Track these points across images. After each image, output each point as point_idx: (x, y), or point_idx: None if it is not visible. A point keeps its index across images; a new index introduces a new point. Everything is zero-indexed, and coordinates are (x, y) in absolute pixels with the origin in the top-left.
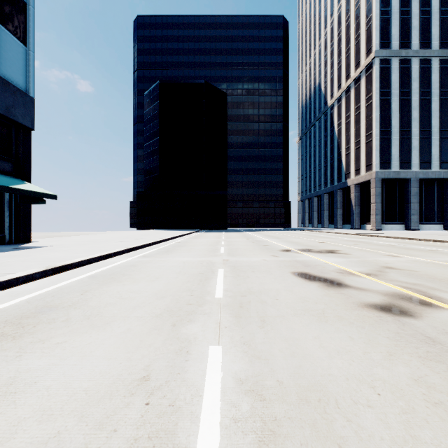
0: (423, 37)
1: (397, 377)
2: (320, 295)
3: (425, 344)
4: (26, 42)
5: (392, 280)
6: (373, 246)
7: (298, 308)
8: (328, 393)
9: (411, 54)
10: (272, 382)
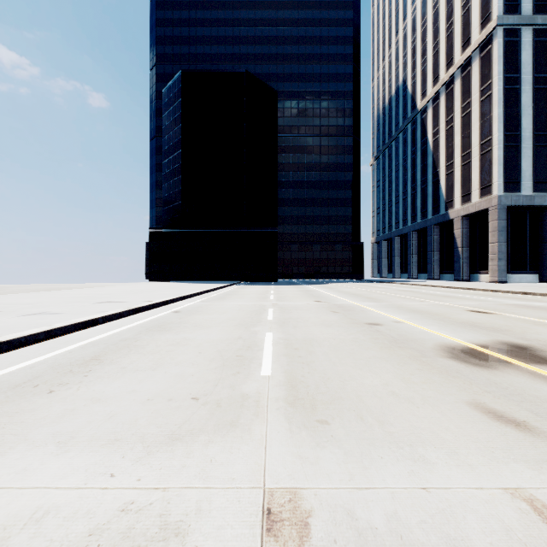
0: None
1: None
2: None
3: None
4: None
5: None
6: None
7: None
8: None
9: None
10: None
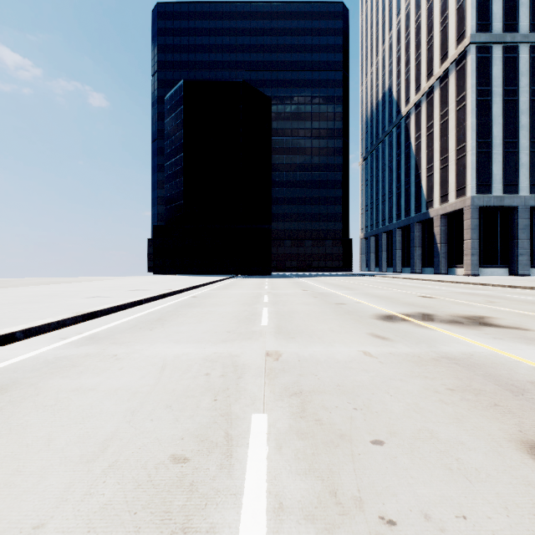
0: None
1: None
2: None
3: None
4: None
5: None
6: (527, 305)
7: None
8: None
9: (518, 39)
10: None
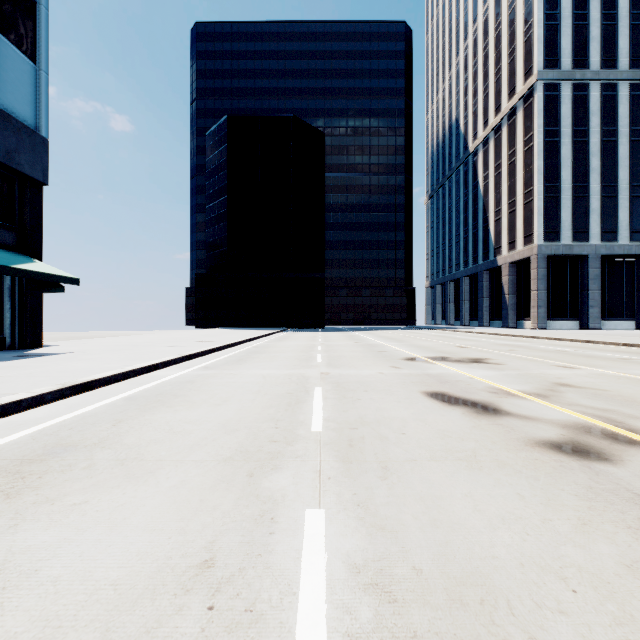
0: (607, 52)
1: (600, 562)
2: (468, 428)
3: (635, 505)
4: (35, 57)
5: (571, 404)
6: (537, 352)
7: (436, 447)
8: (495, 588)
9: (589, 76)
10: (406, 570)
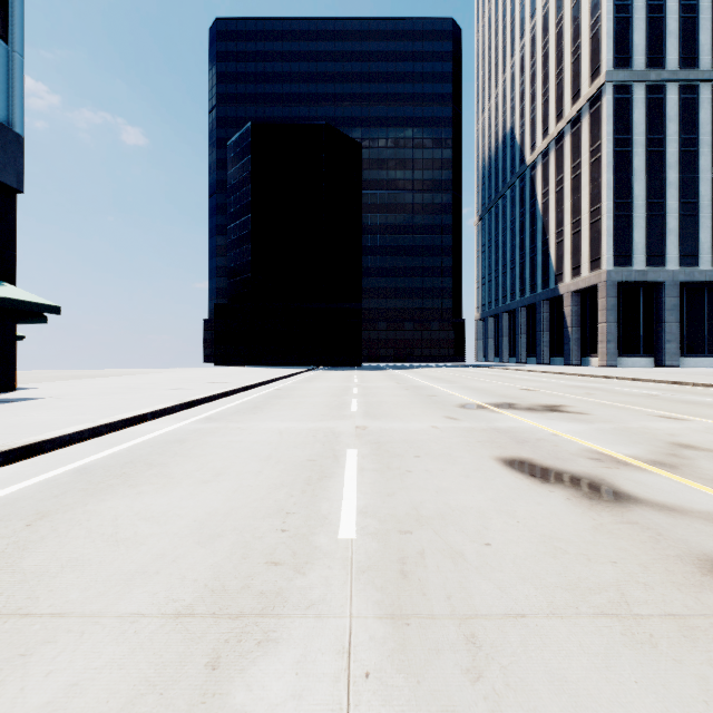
0: (686, 49)
1: None
2: (587, 530)
3: None
4: (7, 36)
5: None
6: (621, 396)
7: (551, 580)
8: None
9: (665, 76)
10: None
